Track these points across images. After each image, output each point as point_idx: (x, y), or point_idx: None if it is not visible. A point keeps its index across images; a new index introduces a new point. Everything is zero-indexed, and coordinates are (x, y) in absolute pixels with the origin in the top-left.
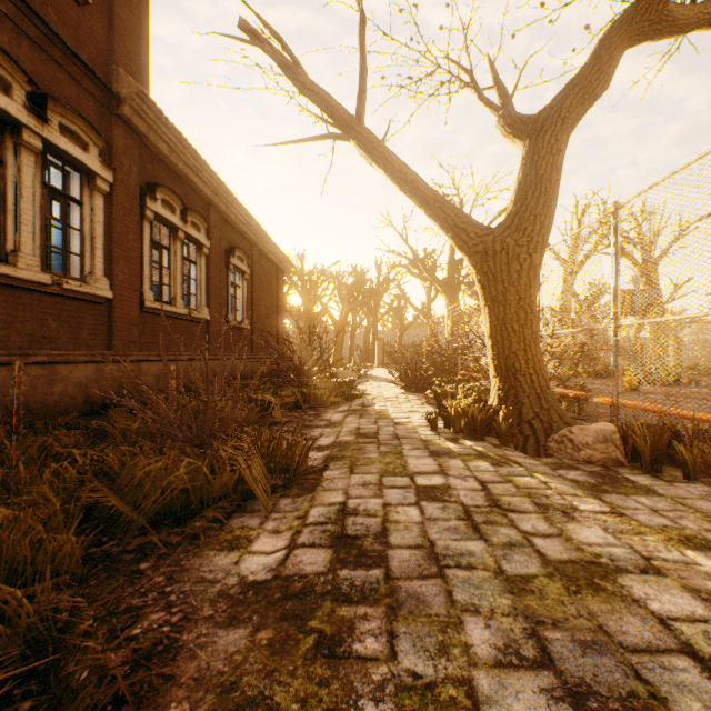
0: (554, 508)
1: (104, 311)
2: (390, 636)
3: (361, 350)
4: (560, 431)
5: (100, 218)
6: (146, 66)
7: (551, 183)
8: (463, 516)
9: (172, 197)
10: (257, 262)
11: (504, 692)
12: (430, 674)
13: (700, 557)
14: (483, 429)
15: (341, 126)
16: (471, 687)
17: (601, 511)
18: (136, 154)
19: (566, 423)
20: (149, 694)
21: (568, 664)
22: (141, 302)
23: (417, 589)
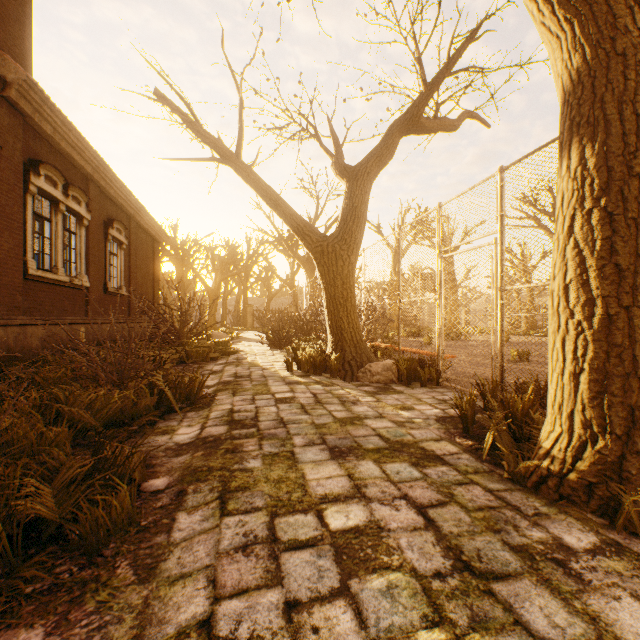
0: (349, 401)
1: None
2: (260, 445)
3: (233, 315)
4: (365, 366)
5: None
6: (29, 50)
7: (361, 212)
8: (300, 407)
9: (55, 173)
10: (134, 233)
11: (305, 451)
12: (277, 451)
13: (404, 412)
14: (321, 368)
15: (225, 159)
16: (293, 452)
17: (371, 401)
18: (20, 133)
19: (371, 362)
20: (147, 476)
21: (332, 443)
22: (25, 270)
23: (273, 432)
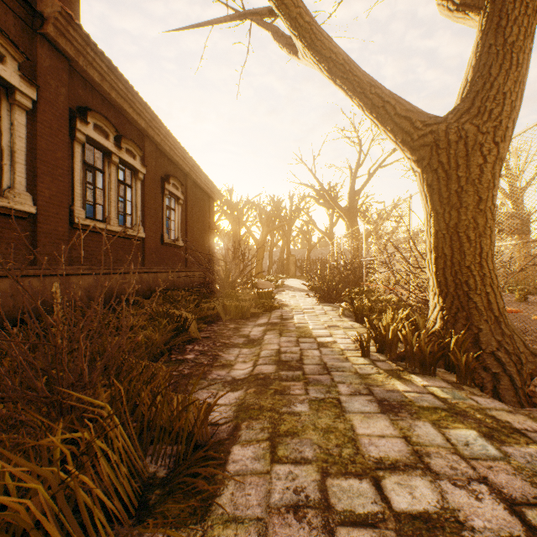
0: None
1: (28, 226)
2: None
3: (277, 264)
4: None
5: (21, 133)
6: None
7: (524, 53)
8: None
9: (105, 123)
10: (190, 190)
11: None
12: None
13: None
14: (434, 361)
15: None
16: None
17: None
18: (64, 77)
19: (534, 354)
20: None
21: None
22: (71, 219)
23: None
